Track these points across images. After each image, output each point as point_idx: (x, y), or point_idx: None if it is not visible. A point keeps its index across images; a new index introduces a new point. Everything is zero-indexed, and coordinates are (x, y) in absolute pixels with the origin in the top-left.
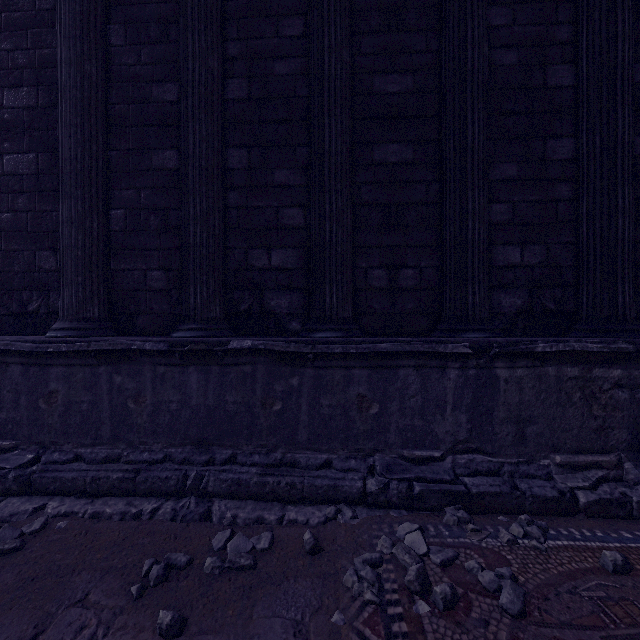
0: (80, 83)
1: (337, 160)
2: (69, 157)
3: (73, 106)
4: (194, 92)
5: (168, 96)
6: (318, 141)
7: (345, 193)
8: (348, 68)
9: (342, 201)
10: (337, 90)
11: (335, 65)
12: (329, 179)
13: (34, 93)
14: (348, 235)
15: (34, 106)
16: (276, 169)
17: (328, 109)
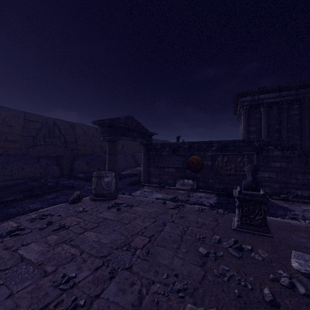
0: (266, 128)
1: (307, 136)
2: (265, 137)
3: (265, 130)
4: (284, 128)
5: (277, 127)
6: (304, 134)
7: (308, 140)
8: (309, 124)
9: (308, 141)
10: (307, 127)
11: (307, 124)
12: (306, 138)
13: (255, 127)
14: (309, 145)
15: (255, 129)
16: (295, 136)
17: (306, 130)
